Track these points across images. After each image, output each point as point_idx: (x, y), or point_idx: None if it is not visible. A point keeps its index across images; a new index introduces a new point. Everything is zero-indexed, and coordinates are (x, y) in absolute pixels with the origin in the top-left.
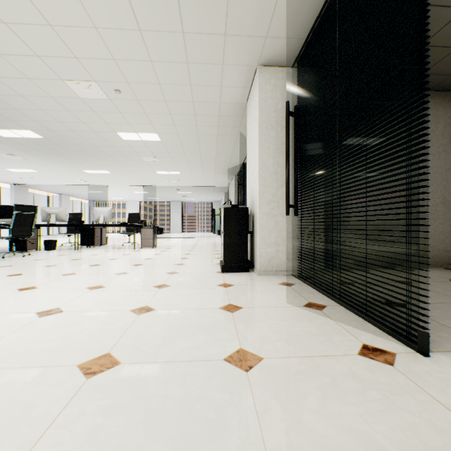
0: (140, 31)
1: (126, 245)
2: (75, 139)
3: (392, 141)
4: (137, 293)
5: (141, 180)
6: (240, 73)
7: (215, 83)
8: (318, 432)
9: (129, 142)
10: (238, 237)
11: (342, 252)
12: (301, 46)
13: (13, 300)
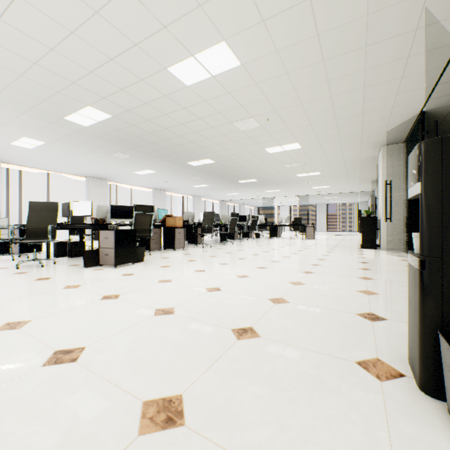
0: (322, 150)
1: (293, 238)
2: (272, 179)
3: None
4: (323, 250)
5: (298, 193)
6: (371, 149)
7: (357, 153)
8: (374, 261)
9: (300, 177)
10: (370, 231)
11: None
12: (404, 138)
13: (284, 248)
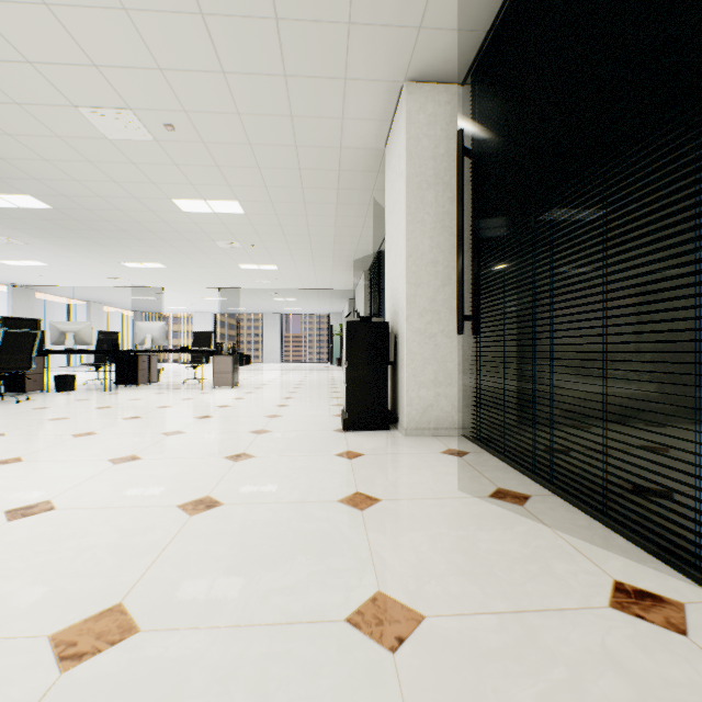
0: (202, 15)
1: (190, 383)
2: (104, 210)
3: (662, 195)
4: (195, 471)
5: (216, 279)
6: (375, 95)
7: (333, 113)
8: None
9: (193, 216)
10: (371, 371)
11: (544, 396)
12: (479, 44)
13: None
